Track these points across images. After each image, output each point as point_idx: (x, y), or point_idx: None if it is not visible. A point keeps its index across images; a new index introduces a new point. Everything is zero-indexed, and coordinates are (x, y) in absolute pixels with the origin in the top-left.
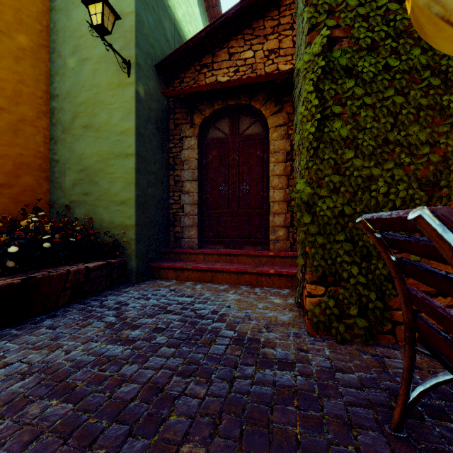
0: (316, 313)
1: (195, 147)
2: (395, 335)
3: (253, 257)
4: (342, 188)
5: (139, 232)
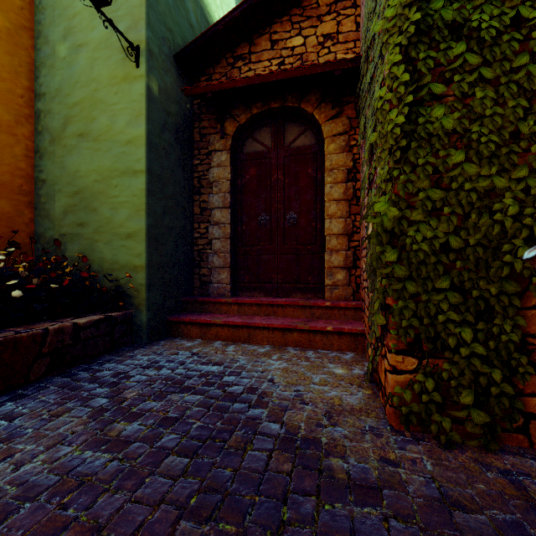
0: (405, 399)
1: (226, 164)
2: (529, 435)
3: (303, 309)
4: (445, 209)
5: (151, 275)
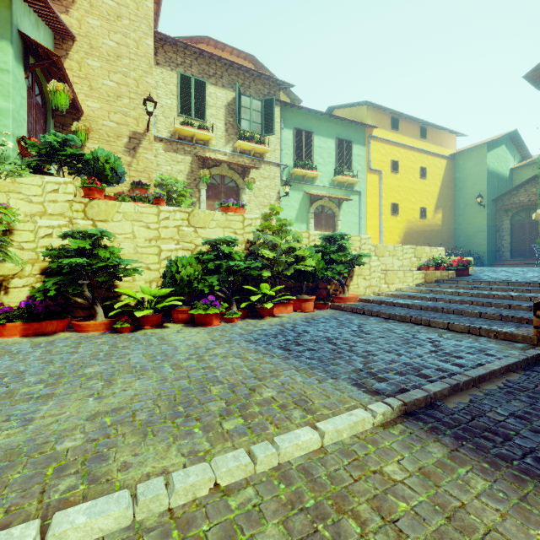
0: None
1: (508, 224)
2: None
3: (534, 260)
4: None
5: (487, 253)
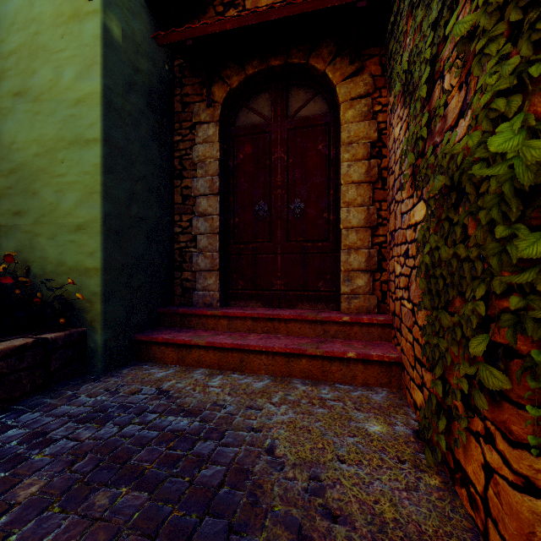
0: None
1: (214, 139)
2: None
3: (312, 325)
4: None
5: (109, 281)
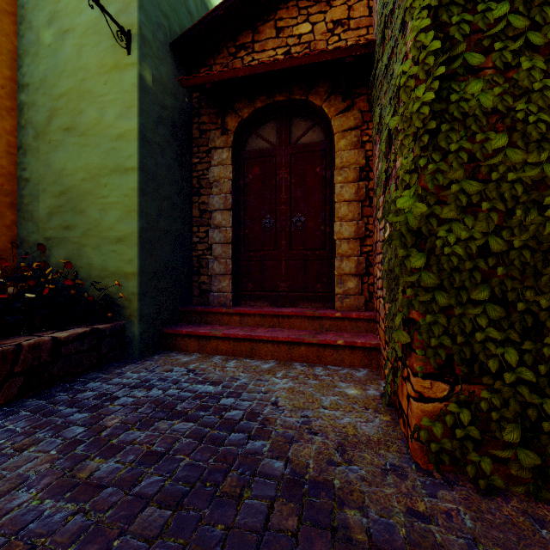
0: (435, 434)
1: (228, 162)
2: None
3: (311, 320)
4: (484, 204)
5: (144, 283)
